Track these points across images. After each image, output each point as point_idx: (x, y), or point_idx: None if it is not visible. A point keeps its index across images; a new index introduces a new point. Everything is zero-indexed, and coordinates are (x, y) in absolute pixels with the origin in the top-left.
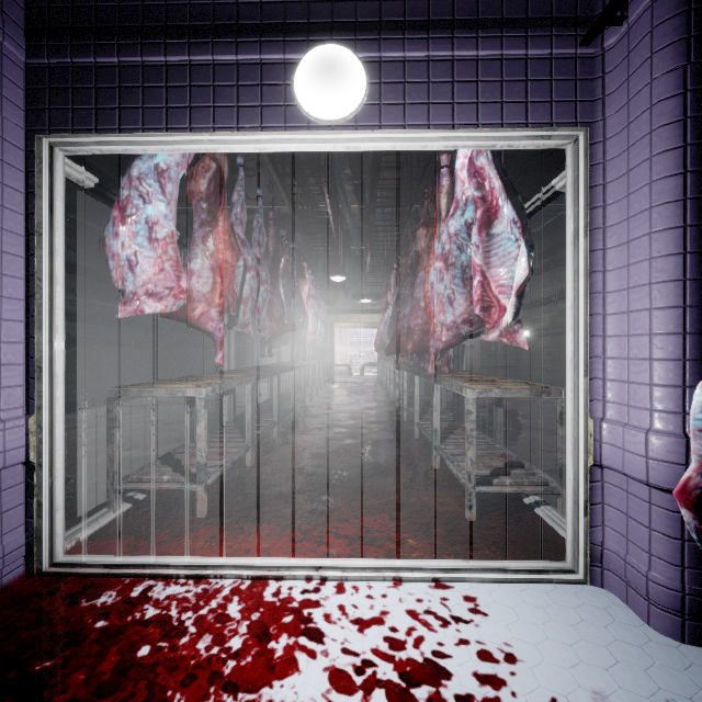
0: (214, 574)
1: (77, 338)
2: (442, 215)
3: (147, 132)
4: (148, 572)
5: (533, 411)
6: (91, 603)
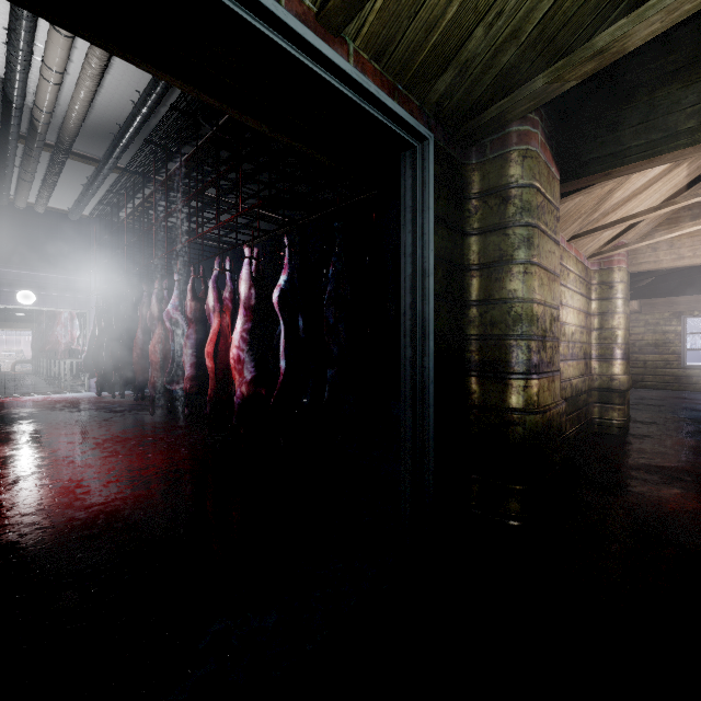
0: None
1: None
2: None
3: None
4: None
5: None
6: None
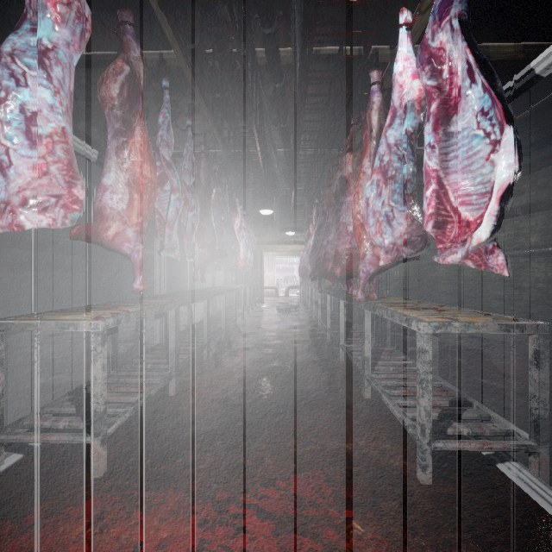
0: None
1: (30, 264)
2: (373, 134)
3: None
4: None
5: None
6: None
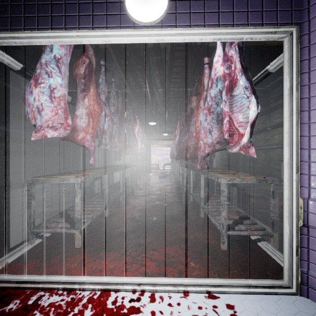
0: (79, 287)
1: (27, 151)
2: (205, 88)
3: (40, 30)
4: (41, 286)
5: (246, 187)
6: (2, 309)
